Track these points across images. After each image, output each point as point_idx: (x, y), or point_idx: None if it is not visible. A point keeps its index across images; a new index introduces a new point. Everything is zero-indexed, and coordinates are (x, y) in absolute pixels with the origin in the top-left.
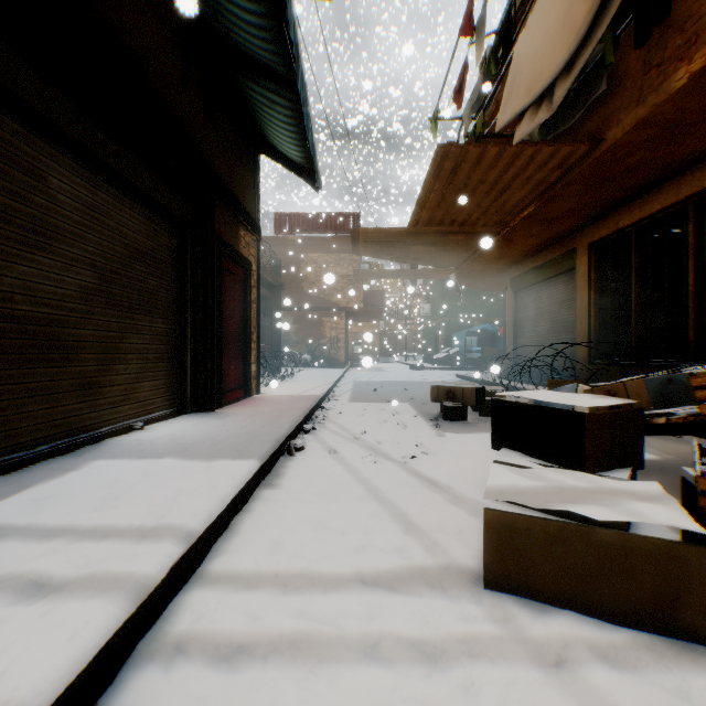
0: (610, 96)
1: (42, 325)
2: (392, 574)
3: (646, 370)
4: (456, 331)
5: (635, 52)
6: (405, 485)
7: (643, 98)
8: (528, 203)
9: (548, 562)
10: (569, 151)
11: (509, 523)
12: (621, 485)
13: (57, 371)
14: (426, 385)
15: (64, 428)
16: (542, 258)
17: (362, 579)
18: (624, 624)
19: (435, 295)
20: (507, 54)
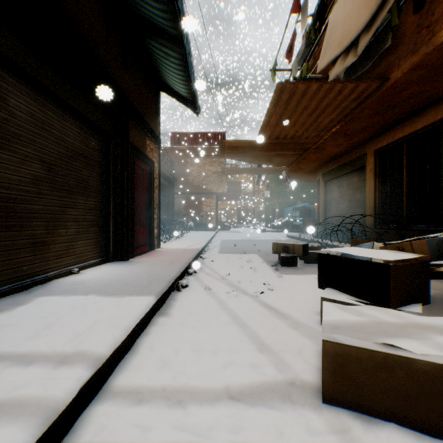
0: (393, 50)
1: (3, 202)
2: (251, 388)
3: (414, 232)
4: (286, 207)
5: (411, 19)
6: (258, 314)
7: (417, 49)
8: (336, 123)
9: (375, 383)
10: (365, 87)
11: (342, 352)
12: (423, 320)
13: (15, 234)
14: (268, 242)
15: (20, 274)
16: (343, 160)
17: (229, 393)
18: (438, 436)
19: (272, 184)
20: (322, 25)
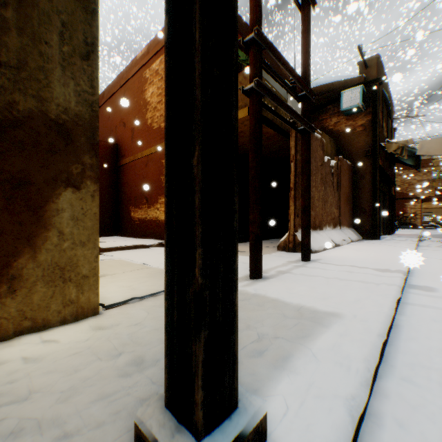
0: None
1: None
2: None
3: None
4: None
5: None
6: None
7: None
8: None
9: None
10: None
11: None
12: None
13: None
14: None
15: None
16: None
17: (441, 245)
18: None
19: None
20: None
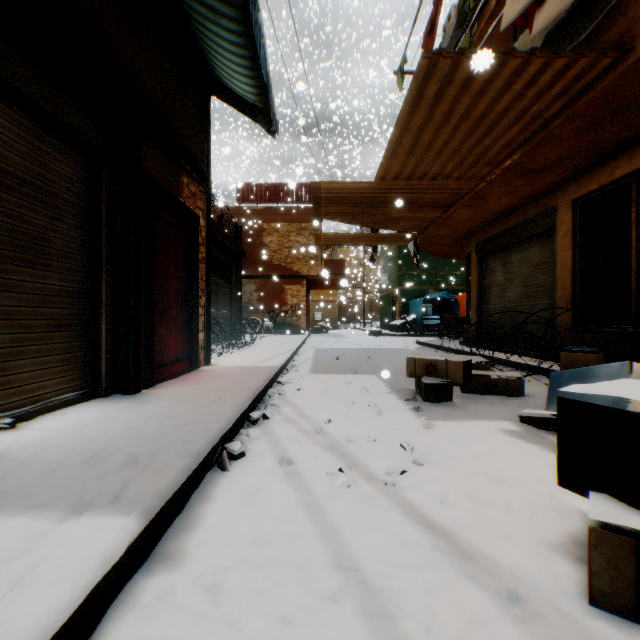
0: None
1: None
2: None
3: None
4: (412, 299)
5: None
6: (406, 552)
7: None
8: (513, 150)
9: None
10: (582, 69)
11: None
12: None
13: None
14: (389, 353)
15: None
16: (513, 220)
17: None
18: None
19: (392, 264)
20: None
